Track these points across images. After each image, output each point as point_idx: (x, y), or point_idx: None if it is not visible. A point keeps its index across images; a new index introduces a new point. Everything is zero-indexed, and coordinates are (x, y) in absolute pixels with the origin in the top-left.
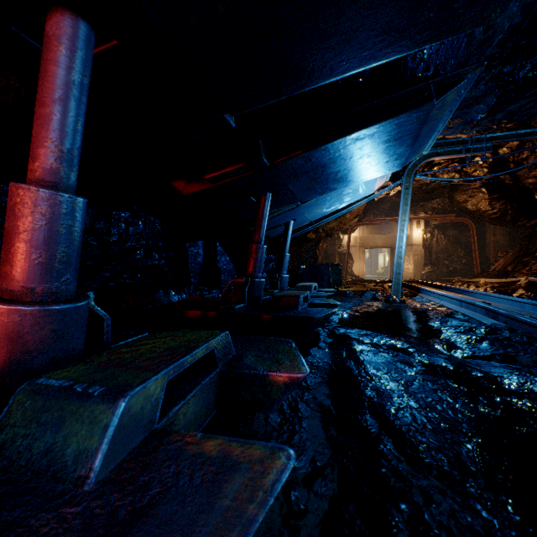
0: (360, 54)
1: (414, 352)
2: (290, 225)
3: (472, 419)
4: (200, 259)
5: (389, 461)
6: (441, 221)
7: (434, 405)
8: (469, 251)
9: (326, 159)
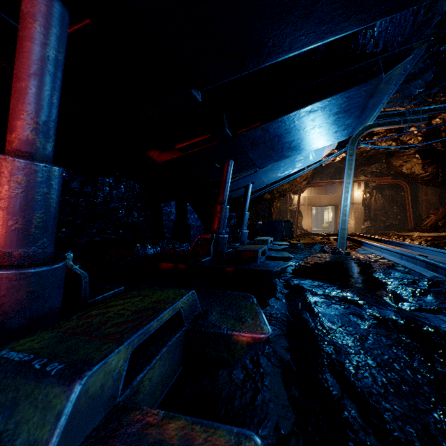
0: (318, 29)
1: (365, 305)
2: (249, 187)
3: (433, 381)
4: (173, 217)
5: (356, 432)
6: (379, 183)
7: (391, 364)
8: (403, 208)
9: (282, 129)
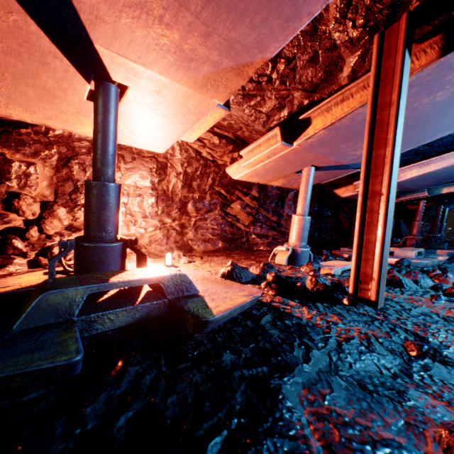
0: None
1: None
2: (446, 210)
3: None
4: (393, 226)
5: None
6: None
7: None
8: None
9: None
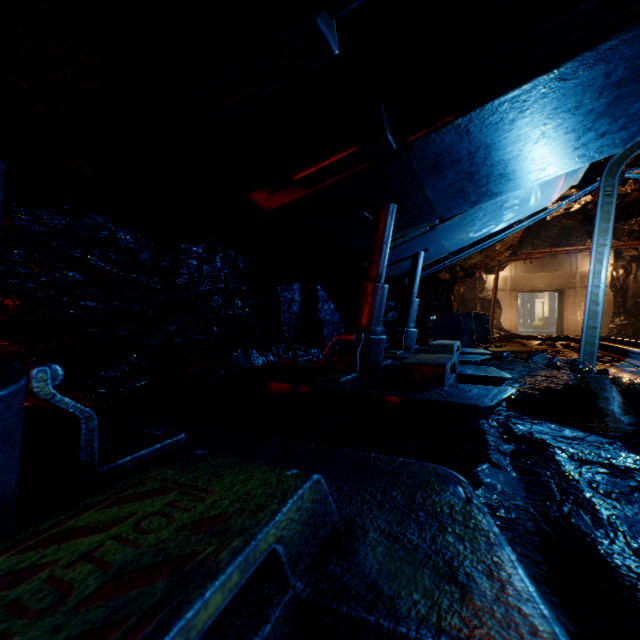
0: None
1: None
2: (420, 258)
3: None
4: (296, 308)
5: None
6: None
7: None
8: None
9: (497, 130)
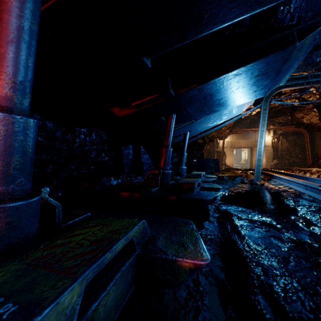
0: (249, 1)
1: (282, 229)
2: (187, 135)
3: None
4: (131, 157)
5: None
6: (285, 131)
7: (315, 287)
8: (303, 150)
9: (214, 89)
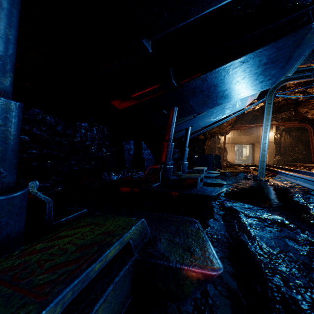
0: None
1: (297, 229)
2: (189, 129)
3: None
4: (132, 152)
5: None
6: (288, 126)
7: None
8: (307, 145)
9: (218, 79)
